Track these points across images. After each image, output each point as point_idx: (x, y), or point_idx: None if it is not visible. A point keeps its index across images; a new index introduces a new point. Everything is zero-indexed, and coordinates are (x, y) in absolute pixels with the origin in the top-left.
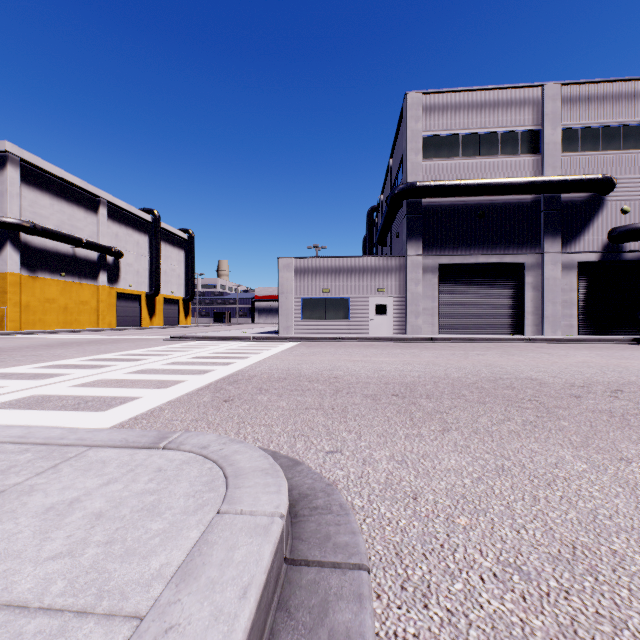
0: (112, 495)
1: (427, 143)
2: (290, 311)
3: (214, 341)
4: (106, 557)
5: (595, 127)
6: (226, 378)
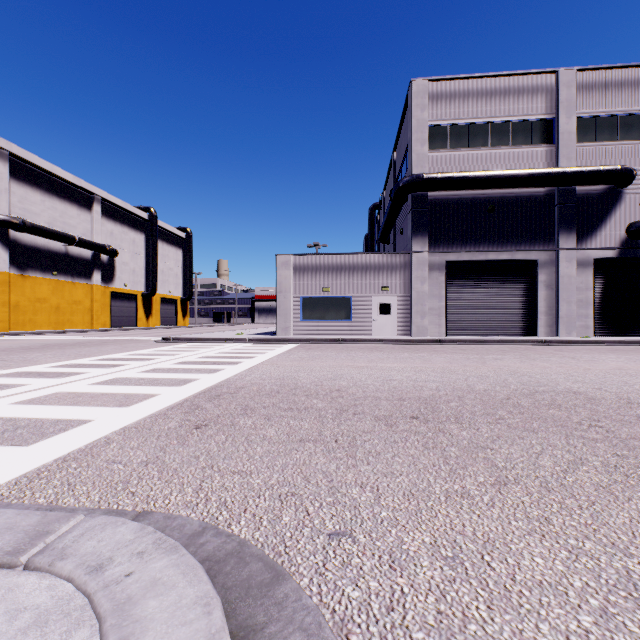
0: None
1: (433, 133)
2: (289, 311)
3: (207, 343)
4: None
5: (612, 115)
6: (207, 391)
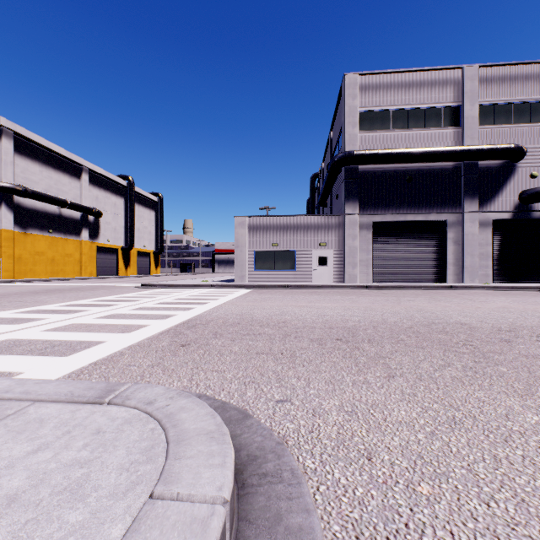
0: (36, 468)
1: (362, 117)
2: (244, 262)
3: (179, 288)
4: None
5: (508, 103)
6: (185, 323)
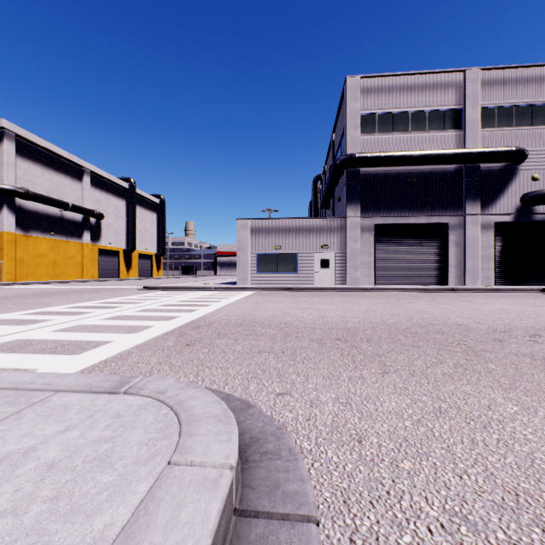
0: (68, 443)
1: (364, 120)
2: (247, 265)
3: (181, 291)
4: (50, 516)
5: (509, 106)
6: (189, 324)
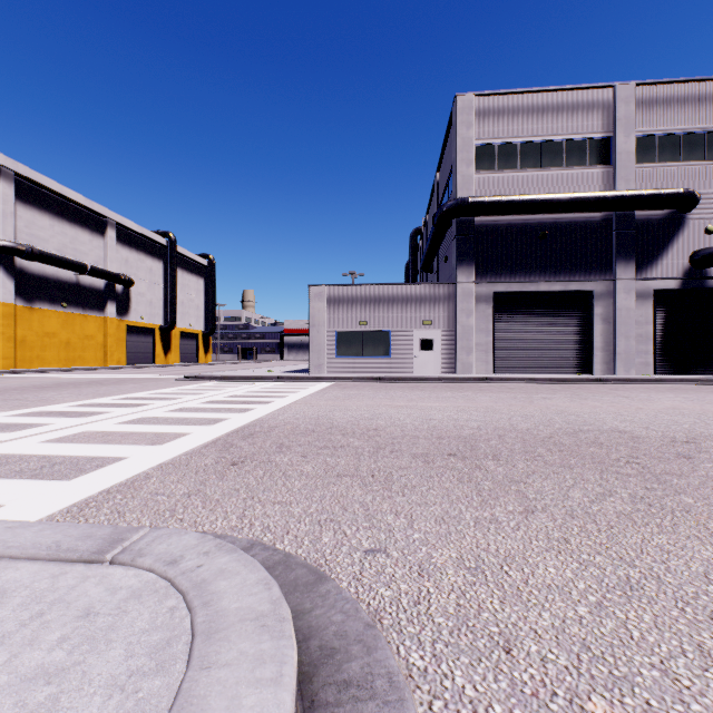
0: None
1: (480, 153)
2: (322, 347)
3: (234, 381)
4: None
5: (675, 134)
6: (240, 430)
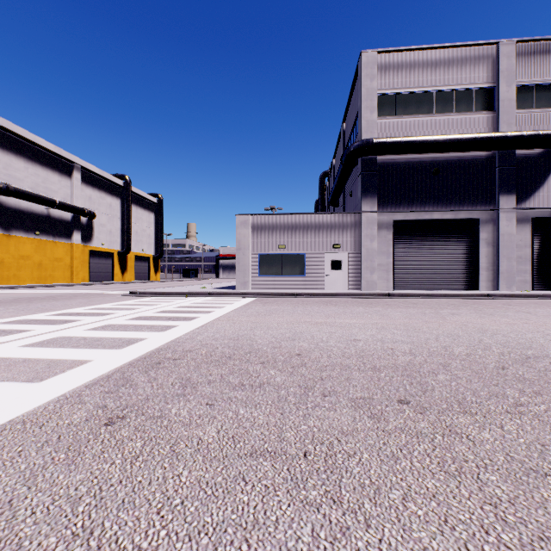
0: None
1: (382, 101)
2: (247, 267)
3: (171, 297)
4: None
5: (550, 84)
6: (148, 356)
